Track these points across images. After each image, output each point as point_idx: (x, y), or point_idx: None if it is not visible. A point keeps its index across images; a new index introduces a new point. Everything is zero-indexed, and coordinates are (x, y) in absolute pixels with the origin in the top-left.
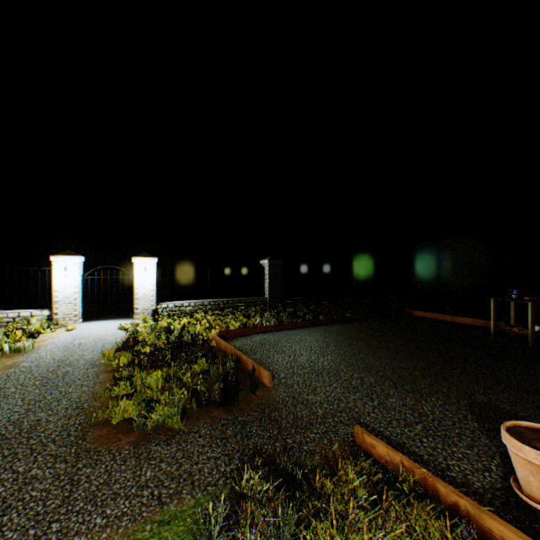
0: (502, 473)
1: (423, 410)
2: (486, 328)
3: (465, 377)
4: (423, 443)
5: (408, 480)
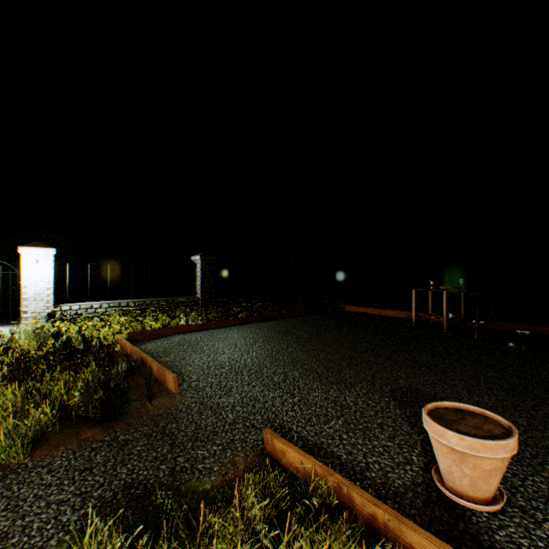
0: (424, 465)
1: (347, 402)
2: (409, 319)
3: (389, 364)
4: (344, 440)
5: (322, 491)
